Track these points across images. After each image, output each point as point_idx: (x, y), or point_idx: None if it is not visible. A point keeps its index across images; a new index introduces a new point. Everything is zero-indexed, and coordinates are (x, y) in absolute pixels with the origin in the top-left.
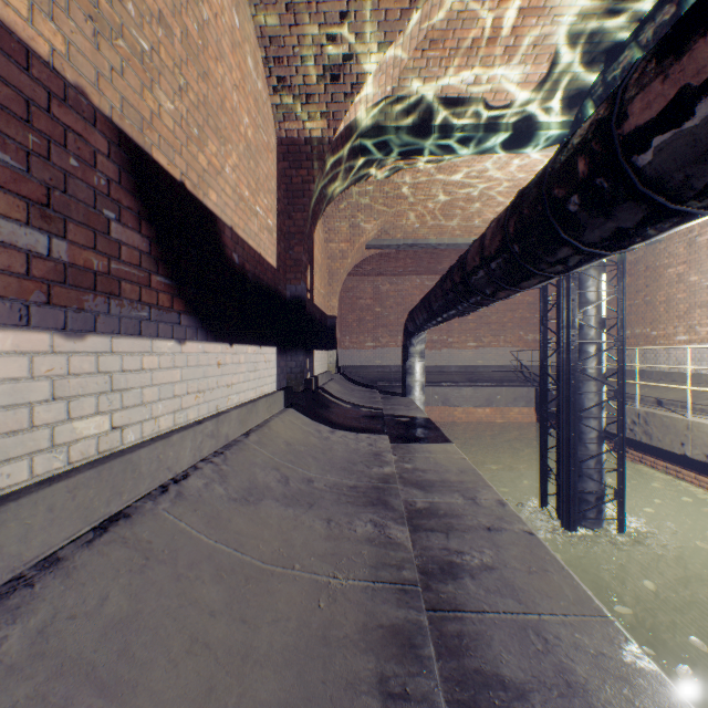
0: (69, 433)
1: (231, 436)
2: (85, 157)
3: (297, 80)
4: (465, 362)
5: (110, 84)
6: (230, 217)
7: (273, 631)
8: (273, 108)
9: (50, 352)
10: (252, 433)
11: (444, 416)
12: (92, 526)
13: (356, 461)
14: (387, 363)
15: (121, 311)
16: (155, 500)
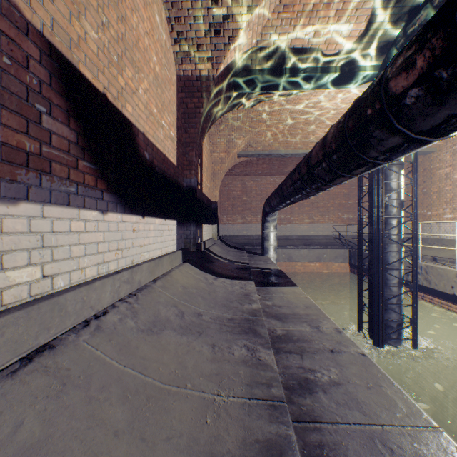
0: (1, 280)
1: (143, 282)
2: (18, 59)
3: (190, 34)
4: (302, 232)
5: (41, 5)
6: (142, 125)
7: (167, 448)
8: (174, 55)
9: None
10: (158, 280)
11: (288, 268)
12: (20, 356)
13: (232, 300)
14: (251, 233)
15: (51, 185)
16: (77, 333)
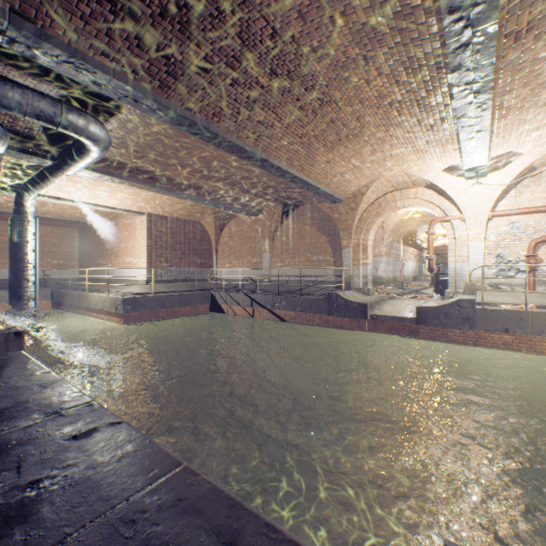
0: None
1: None
2: None
3: None
4: (6, 276)
5: None
6: None
7: None
8: None
9: None
10: None
11: None
12: None
13: None
14: None
15: None
16: None
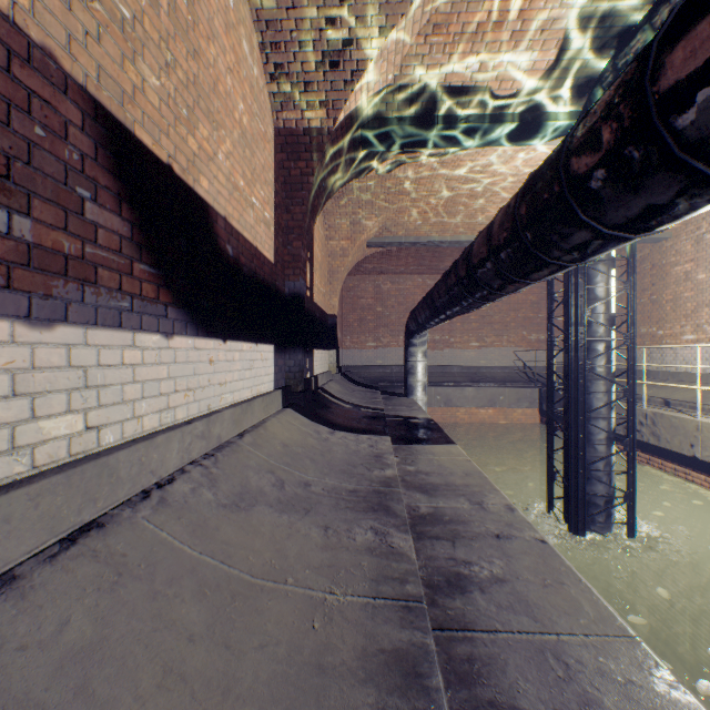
0: (33, 433)
1: (224, 437)
2: (54, 127)
3: (294, 67)
4: (467, 362)
5: (84, 50)
6: (223, 206)
7: (260, 658)
8: (271, 97)
9: (10, 342)
10: (247, 433)
11: (446, 417)
12: (59, 537)
13: (356, 464)
14: (389, 363)
15: (97, 300)
16: (134, 507)
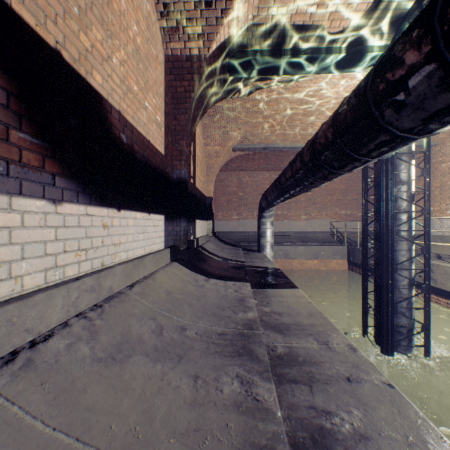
0: None
1: (116, 288)
2: None
3: (178, 6)
4: (299, 229)
5: None
6: (118, 102)
7: None
8: (161, 31)
9: None
10: (137, 284)
11: (285, 265)
12: None
13: (225, 307)
14: (247, 230)
15: None
16: None
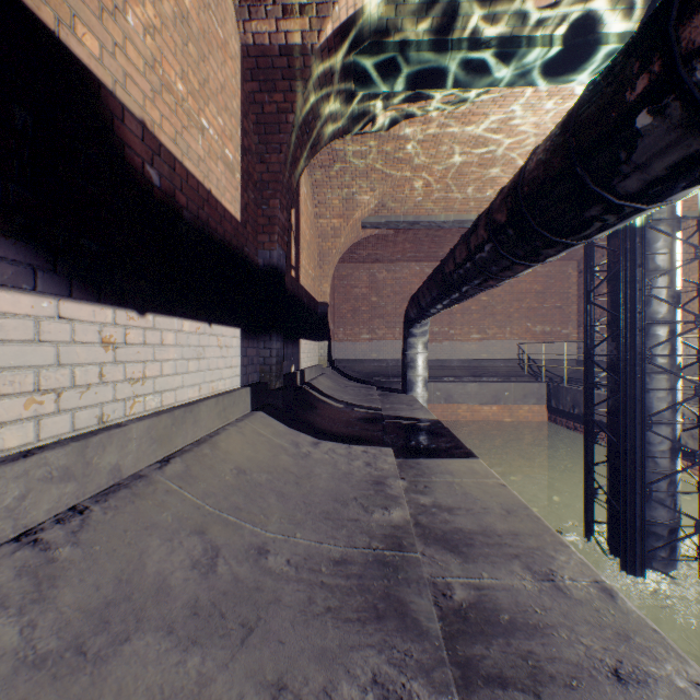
0: None
1: (129, 467)
2: None
3: None
4: (468, 355)
5: None
6: (139, 103)
7: None
8: None
9: None
10: (177, 457)
11: (446, 414)
12: None
13: (347, 498)
14: (384, 357)
15: None
16: None
